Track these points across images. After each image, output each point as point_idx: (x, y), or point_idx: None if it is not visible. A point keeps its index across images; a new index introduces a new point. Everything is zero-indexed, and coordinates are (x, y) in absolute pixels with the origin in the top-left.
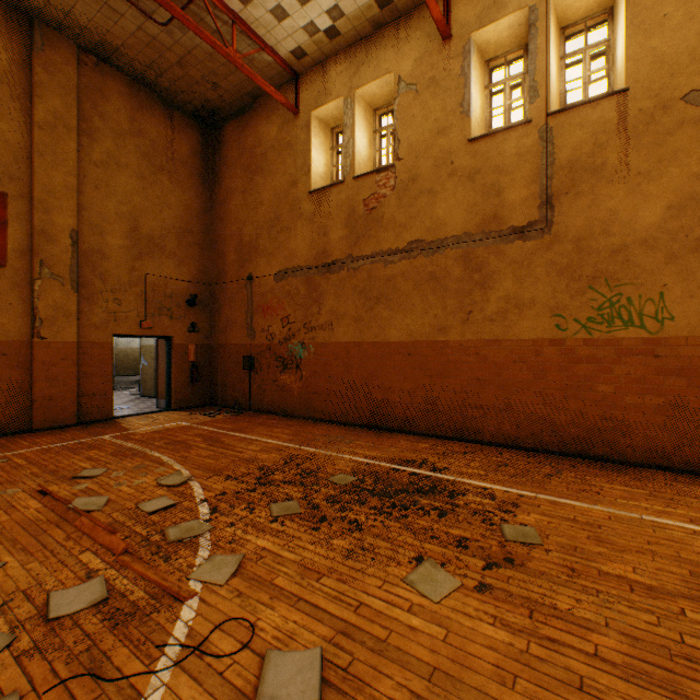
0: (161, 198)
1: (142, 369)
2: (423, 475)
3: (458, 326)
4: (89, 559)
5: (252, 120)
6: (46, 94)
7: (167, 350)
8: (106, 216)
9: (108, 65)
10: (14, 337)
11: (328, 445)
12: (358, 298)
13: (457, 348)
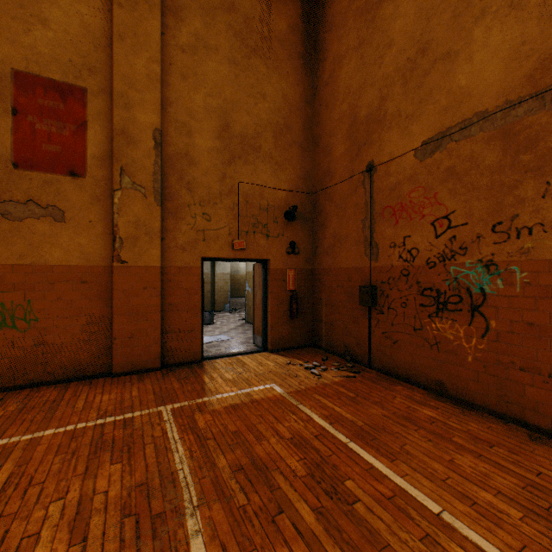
0: (255, 87)
1: (247, 295)
2: None
3: None
4: None
5: None
6: None
7: (263, 276)
8: (193, 111)
9: None
10: (94, 261)
11: None
12: None
13: None
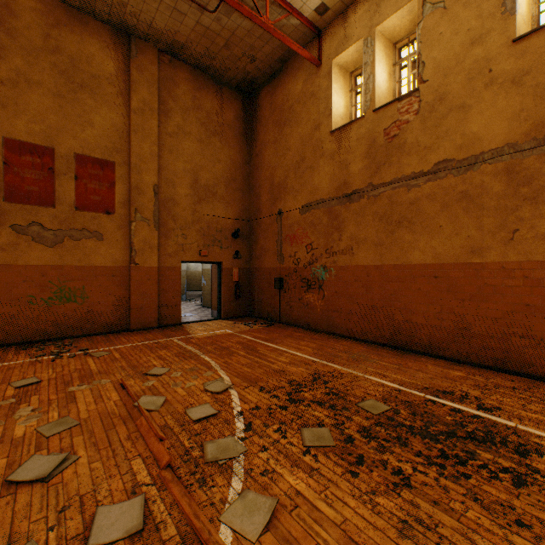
0: (213, 156)
1: (203, 286)
2: (469, 413)
3: (498, 246)
4: (138, 467)
5: (281, 82)
6: (138, 88)
7: (218, 273)
8: (176, 172)
9: (178, 60)
10: (119, 263)
11: (352, 363)
12: (378, 223)
13: (497, 270)
